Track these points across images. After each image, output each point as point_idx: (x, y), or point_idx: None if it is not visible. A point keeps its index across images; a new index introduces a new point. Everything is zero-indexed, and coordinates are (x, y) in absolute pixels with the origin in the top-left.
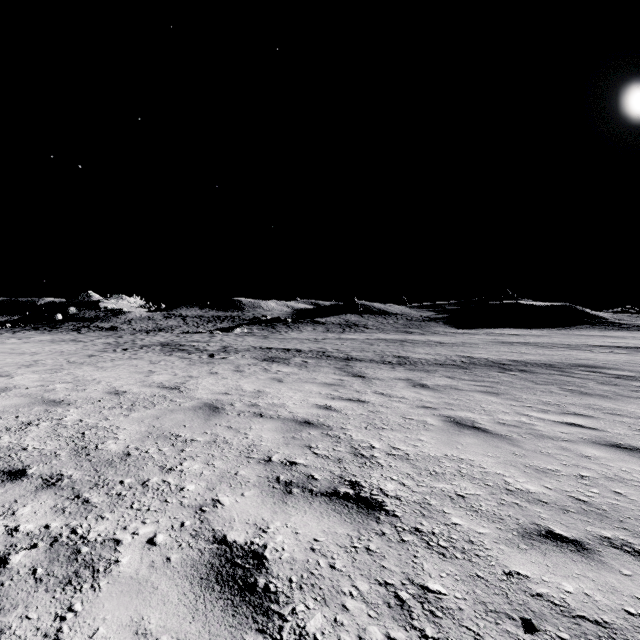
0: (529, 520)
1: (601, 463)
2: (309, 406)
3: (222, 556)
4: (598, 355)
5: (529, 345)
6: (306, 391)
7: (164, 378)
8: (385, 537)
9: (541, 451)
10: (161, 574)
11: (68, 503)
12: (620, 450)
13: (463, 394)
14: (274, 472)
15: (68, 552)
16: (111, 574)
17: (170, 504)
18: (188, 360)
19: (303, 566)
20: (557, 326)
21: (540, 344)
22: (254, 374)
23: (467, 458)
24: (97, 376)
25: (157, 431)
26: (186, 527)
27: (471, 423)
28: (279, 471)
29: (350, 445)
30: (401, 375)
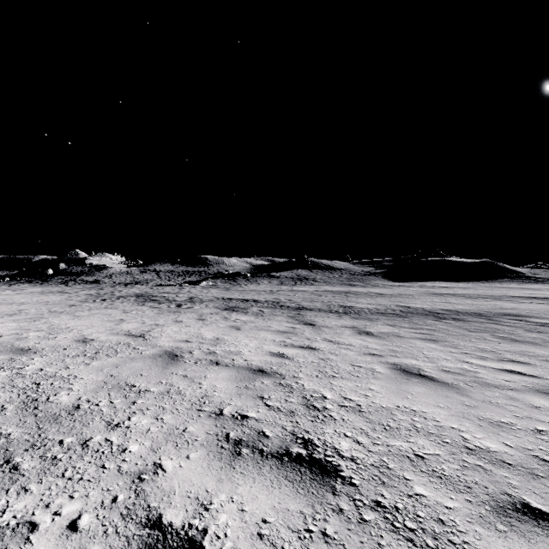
0: (499, 489)
1: None
2: (263, 354)
3: (152, 548)
4: (520, 305)
5: (458, 296)
6: (261, 338)
7: (132, 326)
8: (343, 515)
9: (490, 401)
10: None
11: None
12: None
13: (405, 341)
14: (224, 428)
15: None
16: None
17: (107, 471)
18: (157, 309)
19: None
20: (480, 279)
21: (467, 295)
22: (215, 322)
23: (419, 410)
24: (71, 324)
25: (113, 381)
26: (118, 503)
27: (417, 371)
28: (229, 427)
29: (302, 395)
30: (347, 323)
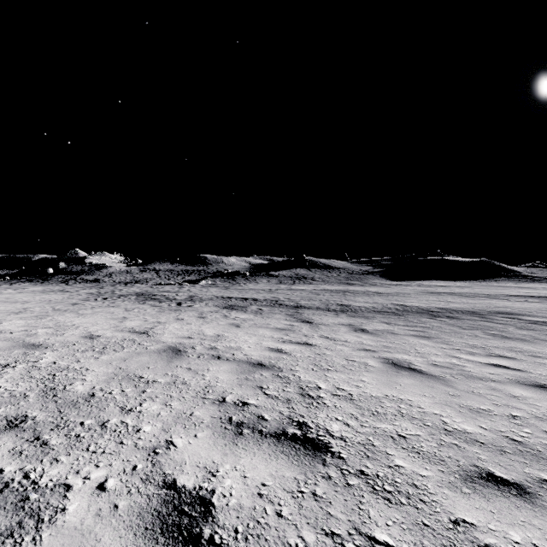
0: (469, 462)
1: (529, 403)
2: (262, 349)
3: (170, 503)
4: (515, 303)
5: (454, 295)
6: (260, 335)
7: (135, 324)
8: (331, 481)
9: (473, 391)
10: (106, 524)
11: (27, 445)
12: (545, 390)
13: (399, 338)
14: (227, 413)
15: (16, 499)
16: (55, 524)
17: (125, 446)
18: (158, 308)
19: (250, 514)
20: (477, 278)
21: (464, 294)
22: (215, 320)
23: (406, 398)
24: (76, 322)
25: (122, 373)
26: (138, 471)
27: (407, 365)
28: (232, 412)
29: (298, 386)
30: (344, 321)
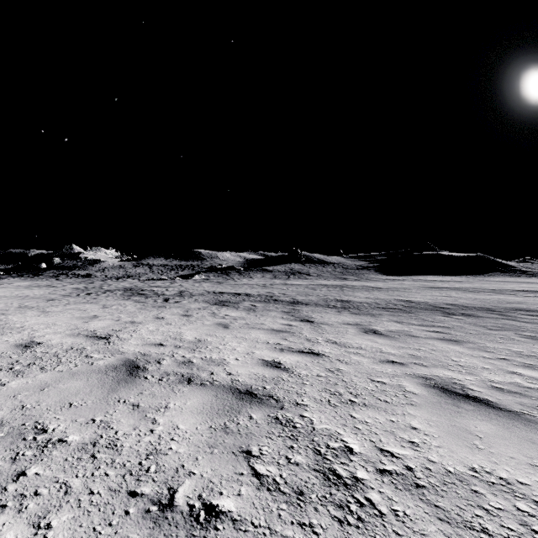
0: None
1: None
2: (253, 363)
3: None
4: (526, 299)
5: (457, 290)
6: (252, 340)
7: (102, 324)
8: None
9: None
10: None
11: None
12: None
13: (422, 342)
14: None
15: None
16: None
17: None
18: (141, 304)
19: None
20: (473, 273)
21: (466, 289)
22: (201, 319)
23: (513, 478)
24: (30, 322)
25: (17, 419)
26: None
27: (461, 389)
28: None
29: (313, 446)
30: (349, 319)
